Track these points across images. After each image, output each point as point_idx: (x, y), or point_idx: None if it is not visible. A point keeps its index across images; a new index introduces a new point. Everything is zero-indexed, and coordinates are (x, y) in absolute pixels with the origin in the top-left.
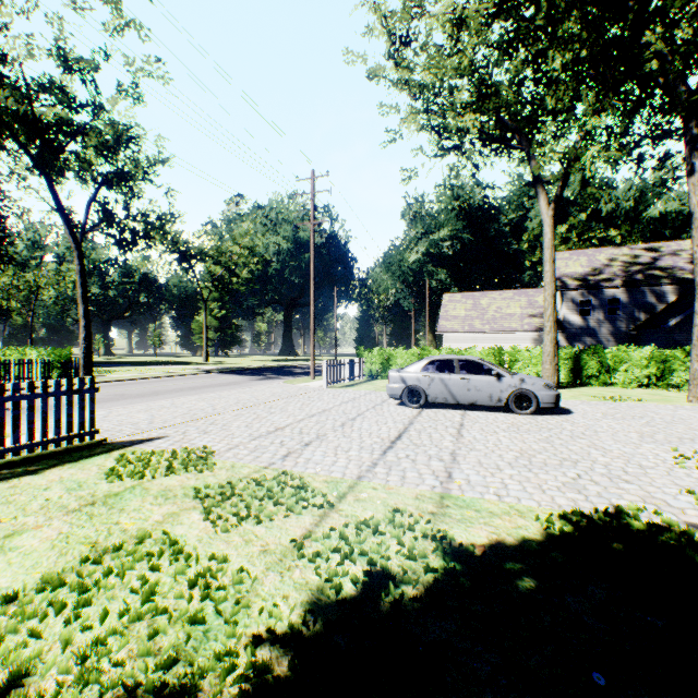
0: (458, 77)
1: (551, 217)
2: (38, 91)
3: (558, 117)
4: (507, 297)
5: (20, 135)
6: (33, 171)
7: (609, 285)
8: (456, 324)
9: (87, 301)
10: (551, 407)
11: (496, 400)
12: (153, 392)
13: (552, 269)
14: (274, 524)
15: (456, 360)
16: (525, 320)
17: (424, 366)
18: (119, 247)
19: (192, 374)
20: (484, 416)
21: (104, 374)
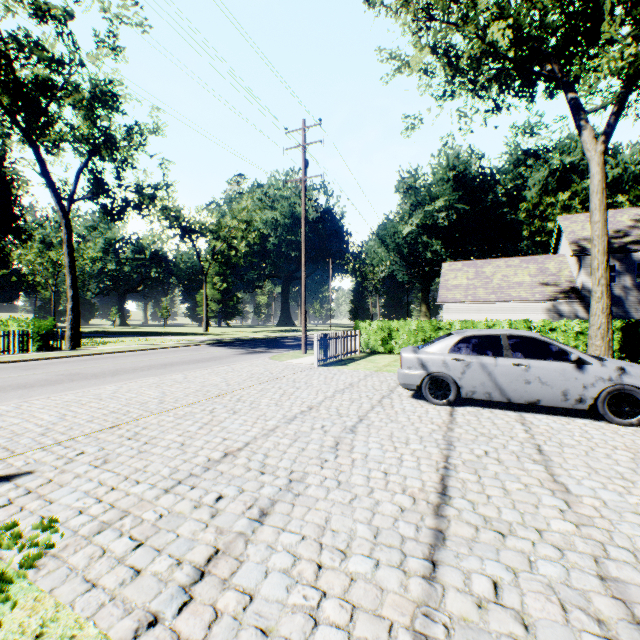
0: (473, 1)
1: (600, 153)
2: (17, 49)
3: (628, 7)
4: (513, 264)
5: (3, 100)
6: (26, 142)
7: (638, 247)
8: (458, 293)
9: (75, 271)
10: None
11: (575, 400)
12: (115, 370)
13: (603, 219)
14: None
15: (504, 337)
16: (535, 288)
17: (454, 346)
18: (110, 216)
19: (180, 346)
20: (560, 426)
21: (93, 346)
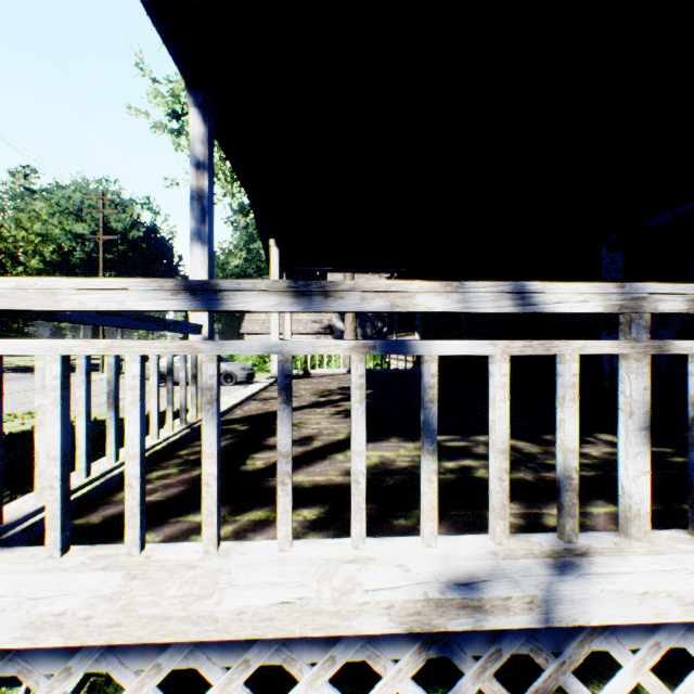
0: None
1: None
2: None
3: None
4: None
5: None
6: None
7: None
8: (257, 326)
9: None
10: (245, 380)
11: None
12: None
13: None
14: (15, 422)
15: None
16: (309, 324)
17: None
18: None
19: None
20: None
21: None
